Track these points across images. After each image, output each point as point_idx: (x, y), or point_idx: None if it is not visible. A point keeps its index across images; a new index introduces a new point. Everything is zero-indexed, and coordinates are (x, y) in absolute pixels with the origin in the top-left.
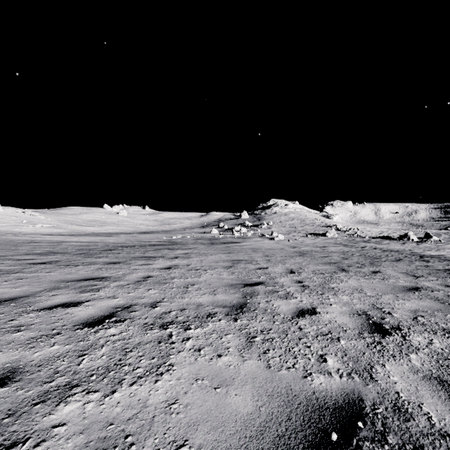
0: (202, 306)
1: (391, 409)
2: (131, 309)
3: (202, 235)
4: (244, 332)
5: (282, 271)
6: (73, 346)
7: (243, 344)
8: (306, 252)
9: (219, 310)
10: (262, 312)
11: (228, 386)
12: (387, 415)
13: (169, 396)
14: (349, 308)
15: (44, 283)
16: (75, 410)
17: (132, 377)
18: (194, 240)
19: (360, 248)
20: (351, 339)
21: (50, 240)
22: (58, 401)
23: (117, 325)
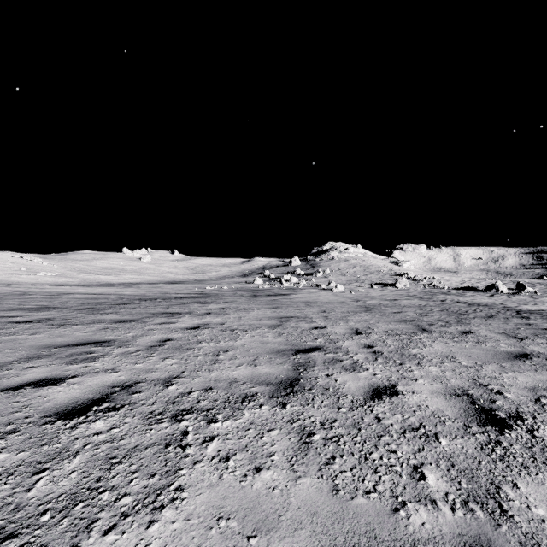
0: (236, 383)
1: None
2: (134, 389)
3: (243, 286)
4: (296, 426)
5: (345, 331)
6: (30, 454)
7: (295, 448)
8: (374, 307)
9: (260, 389)
10: (321, 392)
11: (271, 532)
12: None
13: None
14: (441, 385)
15: (22, 349)
16: None
17: (111, 516)
18: (232, 292)
19: (439, 301)
20: (456, 437)
21: (49, 291)
22: None
23: (107, 416)
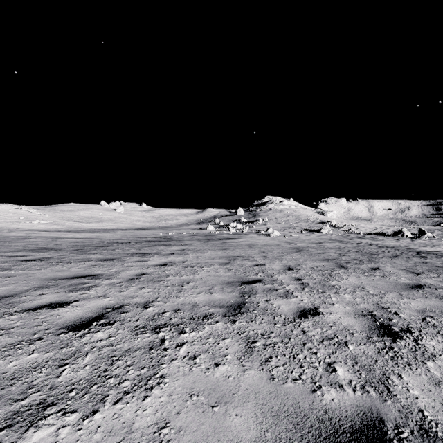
0: (197, 306)
1: (418, 433)
2: (122, 310)
3: (198, 232)
4: (243, 336)
5: (279, 267)
6: (54, 353)
7: (243, 351)
8: (303, 249)
9: (215, 310)
10: (262, 313)
11: (227, 403)
12: (415, 441)
13: (159, 418)
14: (352, 308)
15: (33, 281)
16: (46, 437)
17: (117, 393)
18: (190, 237)
19: (356, 244)
20: (360, 344)
21: (45, 236)
22: (27, 425)
23: (105, 329)
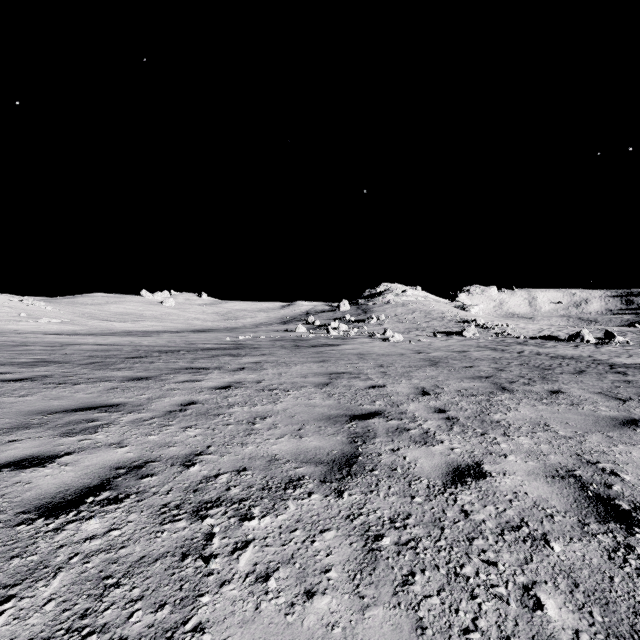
0: (277, 461)
1: None
2: (145, 471)
3: (284, 335)
4: (358, 525)
5: (408, 391)
6: None
7: (358, 559)
8: (440, 360)
9: (307, 470)
10: (387, 474)
11: None
12: None
13: None
14: (539, 463)
15: (6, 416)
16: None
17: None
18: (271, 342)
19: (516, 353)
20: (572, 540)
21: (51, 341)
22: None
23: (106, 512)
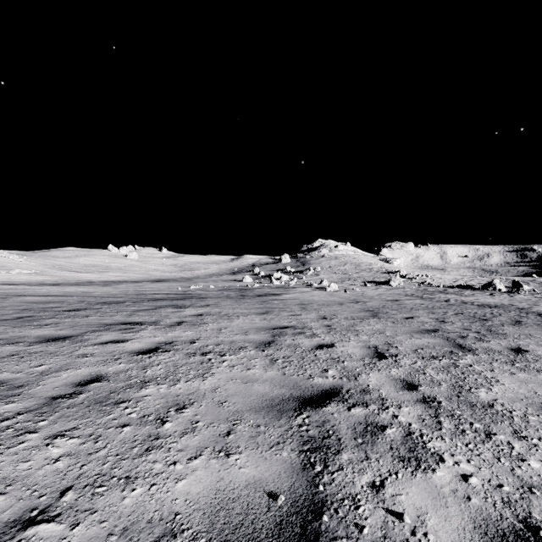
0: None
1: None
2: None
3: (231, 285)
4: None
5: (361, 352)
6: None
7: None
8: (379, 310)
9: None
10: None
11: None
12: None
13: None
14: None
15: None
16: None
17: None
18: (218, 292)
19: (444, 302)
20: None
21: (0, 292)
22: None
23: None
